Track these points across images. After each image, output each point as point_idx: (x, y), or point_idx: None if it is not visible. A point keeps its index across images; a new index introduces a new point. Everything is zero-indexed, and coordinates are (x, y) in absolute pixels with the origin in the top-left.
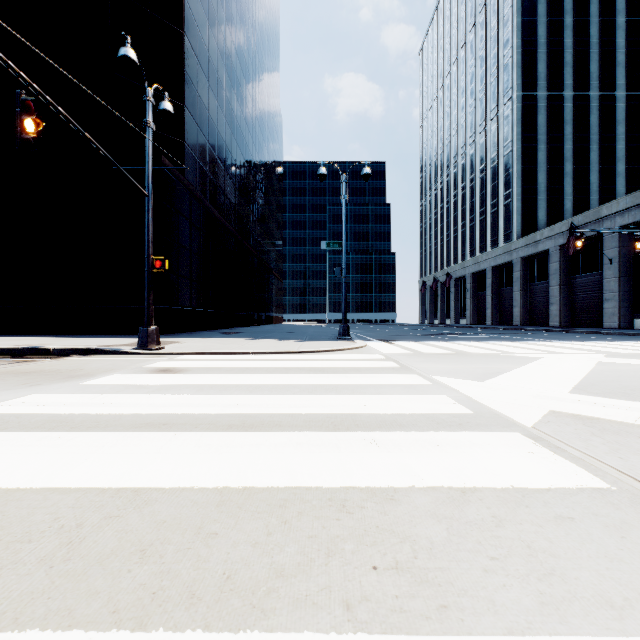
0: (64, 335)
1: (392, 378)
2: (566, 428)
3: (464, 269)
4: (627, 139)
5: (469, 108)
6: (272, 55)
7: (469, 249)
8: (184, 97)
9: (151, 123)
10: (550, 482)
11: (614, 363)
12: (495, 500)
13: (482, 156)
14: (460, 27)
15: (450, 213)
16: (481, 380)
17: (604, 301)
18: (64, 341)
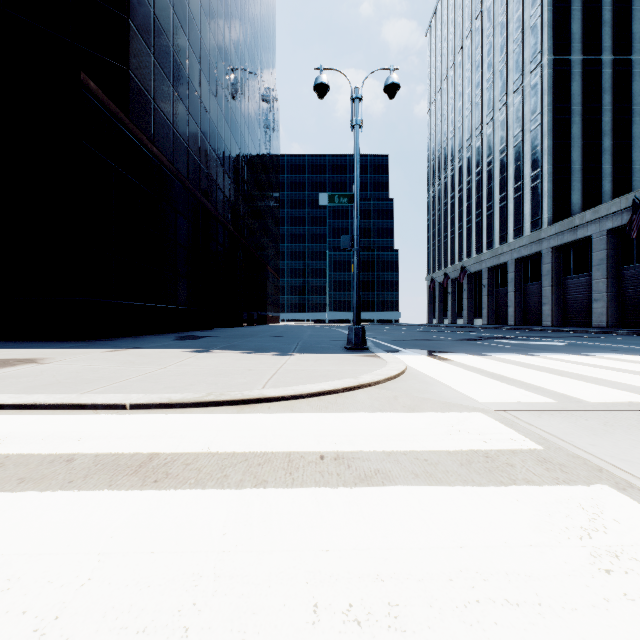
0: None
1: None
2: None
3: (480, 263)
4: None
5: (486, 83)
6: (266, 25)
7: (486, 240)
8: (128, 6)
9: None
10: None
11: None
12: None
13: (502, 135)
14: None
15: (463, 202)
16: None
17: None
18: None
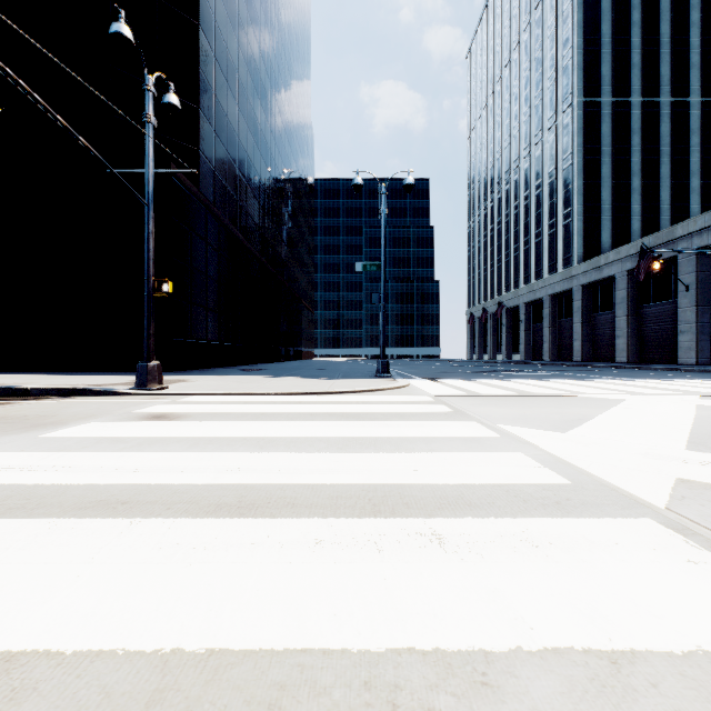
0: (57, 372)
1: (447, 428)
2: None
3: (517, 298)
4: (702, 151)
5: (523, 117)
6: (301, 57)
7: (523, 275)
8: (198, 98)
9: (152, 117)
10: None
11: None
12: (683, 687)
13: (538, 170)
14: (513, 26)
15: (501, 235)
16: (562, 430)
17: (679, 333)
18: (52, 379)
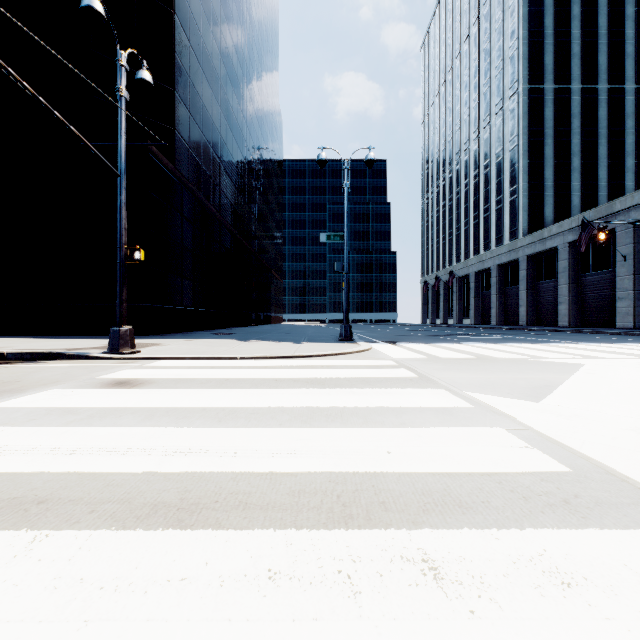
0: (41, 336)
1: (415, 396)
2: None
3: (467, 268)
4: (637, 133)
5: (472, 103)
6: (271, 49)
7: (472, 247)
8: (174, 81)
9: (124, 91)
10: None
11: None
12: None
13: (486, 152)
14: (463, 20)
15: (453, 211)
16: (533, 399)
17: (617, 300)
18: (32, 343)
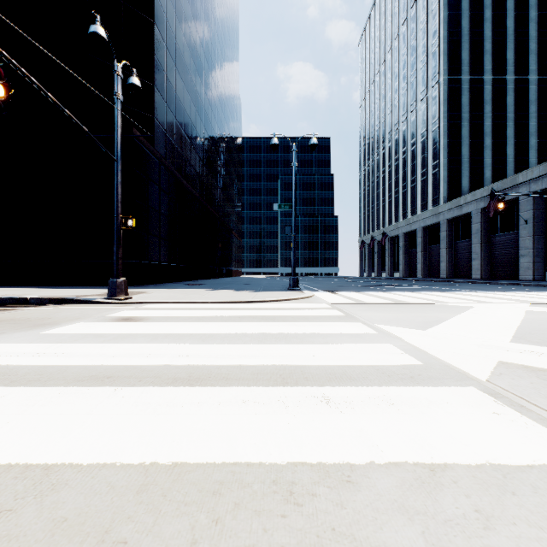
0: (47, 286)
1: (339, 327)
2: (521, 382)
3: (397, 229)
4: (539, 117)
5: (402, 90)
6: (232, 45)
7: (402, 212)
8: (154, 78)
9: (120, 95)
10: (531, 456)
11: (541, 312)
12: (472, 483)
13: (413, 132)
14: (394, 21)
15: (385, 181)
16: (423, 328)
17: (520, 257)
18: (44, 291)
